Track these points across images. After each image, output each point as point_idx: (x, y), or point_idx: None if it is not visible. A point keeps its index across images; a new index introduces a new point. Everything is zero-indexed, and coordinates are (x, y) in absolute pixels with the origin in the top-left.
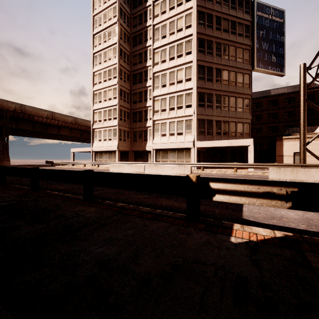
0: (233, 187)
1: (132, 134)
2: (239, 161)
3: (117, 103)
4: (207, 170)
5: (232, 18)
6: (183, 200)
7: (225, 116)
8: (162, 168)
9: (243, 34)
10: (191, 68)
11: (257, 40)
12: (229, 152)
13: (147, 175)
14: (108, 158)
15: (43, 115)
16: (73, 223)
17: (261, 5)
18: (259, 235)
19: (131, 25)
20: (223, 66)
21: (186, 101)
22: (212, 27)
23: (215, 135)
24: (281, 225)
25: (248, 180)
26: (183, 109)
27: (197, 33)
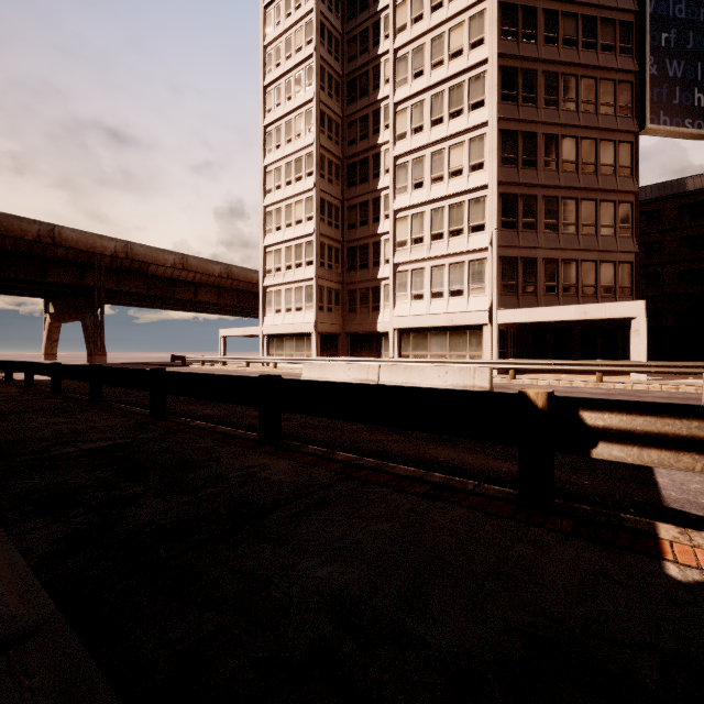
0: (652, 426)
1: (346, 297)
2: (604, 357)
3: (314, 231)
4: (525, 378)
5: (585, 10)
6: (487, 449)
7: (568, 248)
8: (421, 372)
9: (615, 46)
10: (483, 140)
11: (653, 56)
12: (576, 334)
13: (408, 389)
14: (296, 350)
15: (166, 262)
16: (247, 495)
17: None
18: None
19: (345, 56)
20: (562, 127)
21: (472, 218)
22: (536, 37)
23: (542, 295)
24: None
25: None
26: (463, 237)
27: (497, 57)
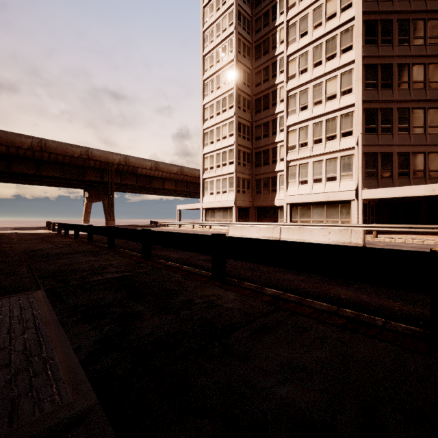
0: None
1: (254, 184)
2: None
3: (234, 142)
4: (384, 237)
5: None
6: (376, 290)
7: (418, 144)
8: (310, 233)
9: None
10: (351, 73)
11: None
12: (423, 206)
13: (322, 246)
14: (223, 217)
15: (147, 166)
16: (211, 318)
17: None
18: None
19: (253, 30)
20: (412, 58)
21: (342, 127)
22: None
23: (396, 178)
24: None
25: None
26: (336, 140)
27: (362, 14)
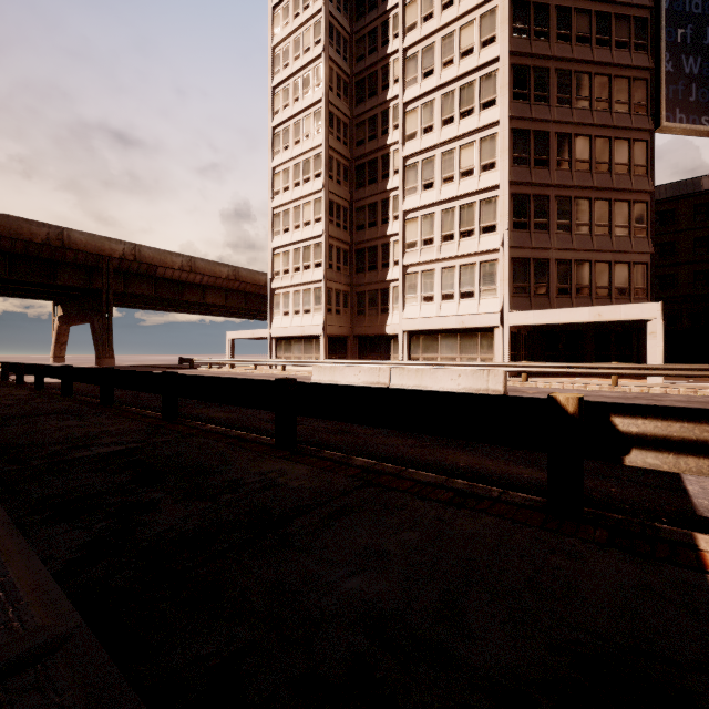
0: (689, 432)
1: (354, 299)
2: (618, 360)
3: (322, 232)
4: (537, 381)
5: (599, 6)
6: (507, 454)
7: (582, 248)
8: (433, 375)
9: (630, 43)
10: (494, 139)
11: (669, 52)
12: (590, 336)
13: (429, 394)
14: (304, 352)
15: (174, 264)
16: (267, 502)
17: None
18: None
19: (353, 56)
20: (575, 126)
21: (483, 219)
22: (548, 34)
23: (554, 297)
24: None
25: None
26: (474, 238)
27: (509, 55)
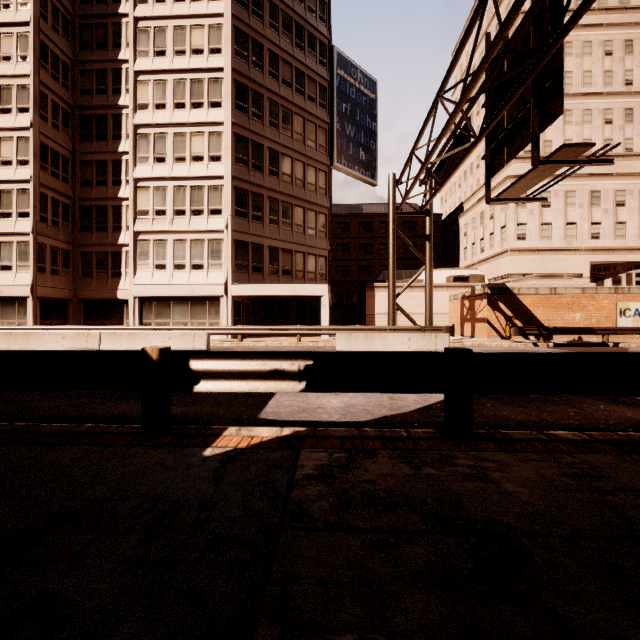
0: (227, 366)
1: (78, 260)
2: (311, 323)
3: (30, 178)
4: (251, 341)
5: (297, 64)
6: None
7: (286, 240)
8: (145, 339)
9: (316, 100)
10: (220, 136)
11: (338, 116)
12: (294, 306)
13: (60, 353)
14: (2, 317)
15: None
16: None
17: (344, 60)
18: (257, 437)
19: None
20: (282, 146)
21: (211, 202)
22: (263, 68)
23: (267, 275)
24: (309, 419)
25: (250, 353)
26: (204, 217)
27: (232, 70)
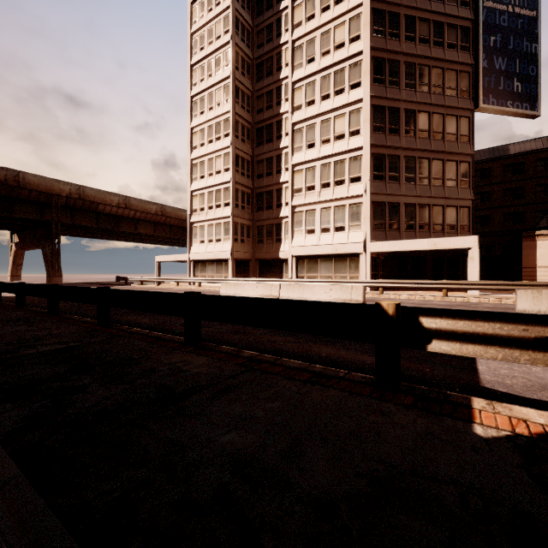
0: (469, 327)
1: (255, 231)
2: (449, 277)
3: (230, 179)
4: (390, 294)
5: (435, 16)
6: (358, 347)
7: (423, 195)
8: (311, 290)
9: (457, 45)
10: (359, 112)
11: (484, 53)
12: (429, 260)
13: (297, 302)
14: (216, 272)
15: (112, 202)
16: (172, 384)
17: None
18: (531, 423)
19: (254, 44)
20: (418, 104)
21: (351, 172)
22: (399, 36)
23: (403, 231)
24: None
25: (504, 314)
26: (345, 186)
27: (370, 49)
